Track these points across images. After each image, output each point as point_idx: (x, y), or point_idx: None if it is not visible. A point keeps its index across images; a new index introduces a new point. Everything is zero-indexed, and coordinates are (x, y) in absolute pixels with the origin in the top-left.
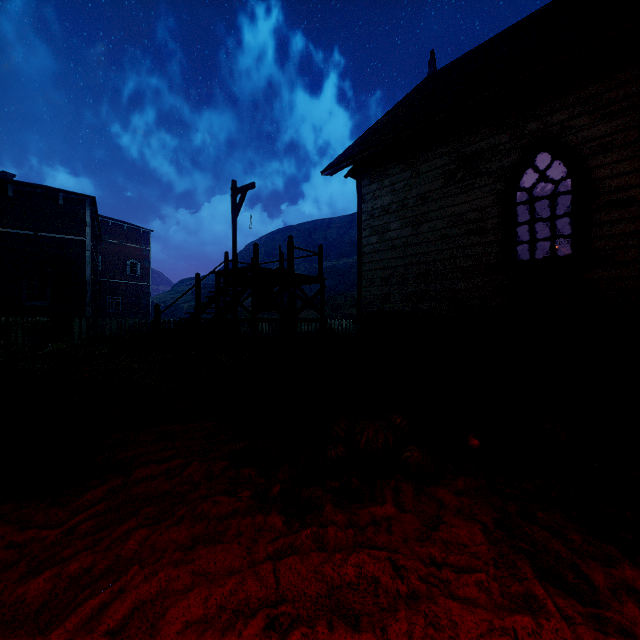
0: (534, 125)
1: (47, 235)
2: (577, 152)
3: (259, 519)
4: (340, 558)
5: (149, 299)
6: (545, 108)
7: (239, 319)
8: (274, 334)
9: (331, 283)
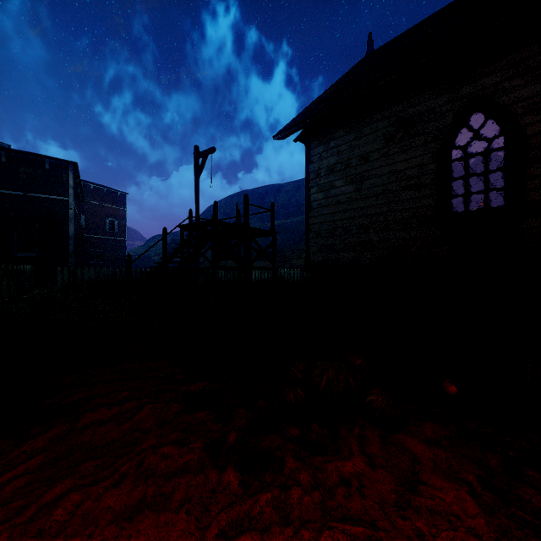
0: (469, 88)
1: (35, 195)
2: (510, 111)
3: (212, 477)
4: (309, 538)
5: (125, 252)
6: (479, 72)
7: (201, 268)
8: (232, 281)
9: (280, 238)
